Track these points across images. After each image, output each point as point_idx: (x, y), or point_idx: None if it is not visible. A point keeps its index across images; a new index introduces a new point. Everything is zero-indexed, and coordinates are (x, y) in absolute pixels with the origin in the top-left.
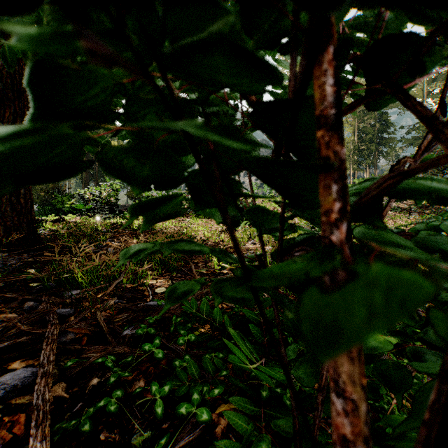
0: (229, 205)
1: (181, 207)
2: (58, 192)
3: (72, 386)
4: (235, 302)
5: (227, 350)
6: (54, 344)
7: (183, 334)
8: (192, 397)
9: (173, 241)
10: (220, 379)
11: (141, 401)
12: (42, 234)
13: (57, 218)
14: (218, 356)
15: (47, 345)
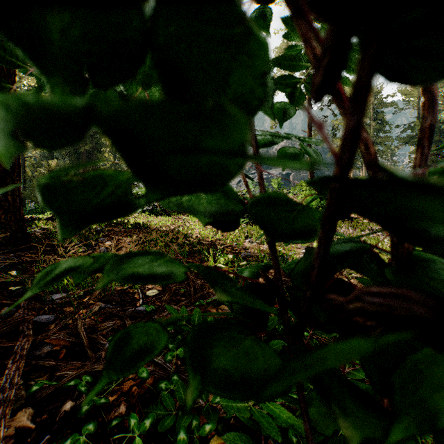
0: (212, 189)
1: (129, 197)
2: None
3: (41, 412)
4: (224, 391)
5: None
6: (23, 361)
7: (172, 348)
8: (178, 436)
9: (125, 255)
10: (213, 405)
11: (117, 435)
12: (33, 233)
13: (51, 216)
14: None
15: (14, 363)
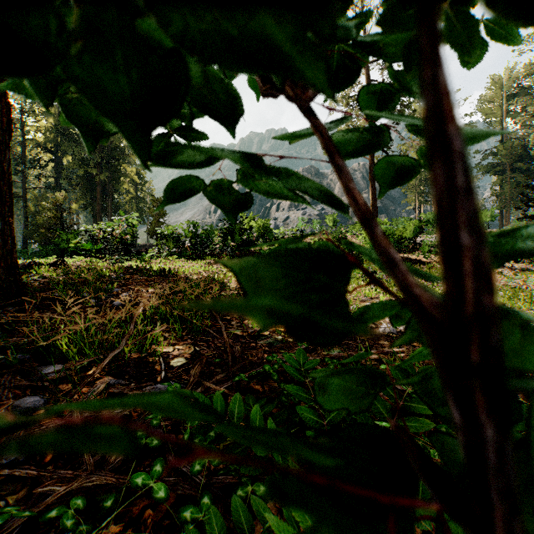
0: None
1: None
2: (62, 228)
3: None
4: None
5: (271, 476)
6: None
7: None
8: None
9: None
10: None
11: None
12: (31, 282)
13: (55, 261)
14: (258, 491)
15: None
